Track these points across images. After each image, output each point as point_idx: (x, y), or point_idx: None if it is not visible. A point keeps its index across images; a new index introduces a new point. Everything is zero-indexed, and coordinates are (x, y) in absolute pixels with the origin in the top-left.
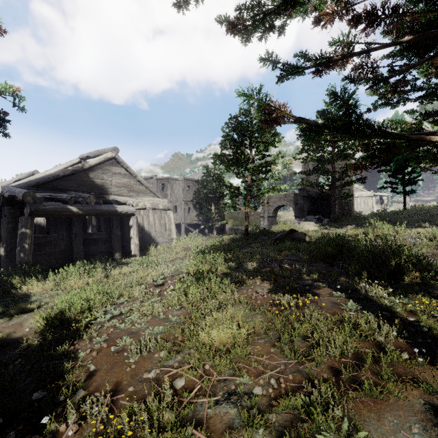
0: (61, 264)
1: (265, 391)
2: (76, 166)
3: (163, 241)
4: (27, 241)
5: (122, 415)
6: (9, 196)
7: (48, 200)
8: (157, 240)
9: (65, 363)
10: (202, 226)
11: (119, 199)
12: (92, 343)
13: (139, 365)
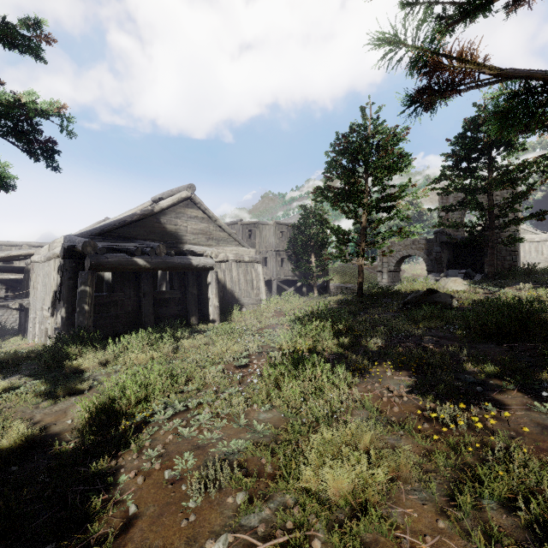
0: (128, 329)
1: None
2: (145, 209)
3: (249, 303)
4: (87, 302)
5: None
6: (68, 247)
7: (113, 251)
8: (241, 301)
9: (93, 498)
10: (299, 284)
11: (195, 249)
12: (140, 457)
13: (202, 516)
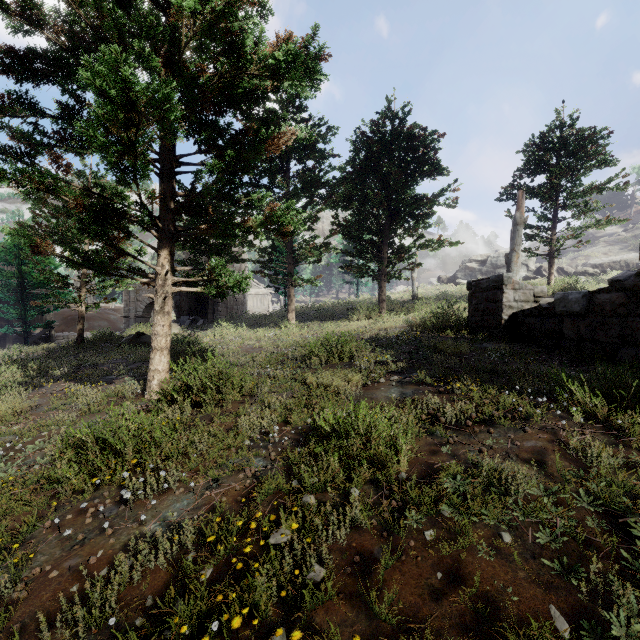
0: None
1: (23, 426)
2: None
3: None
4: None
5: None
6: None
7: None
8: None
9: None
10: (0, 333)
11: None
12: None
13: None
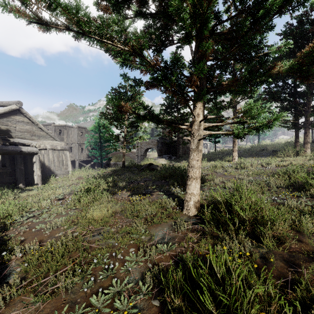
0: None
1: (116, 229)
2: None
3: (61, 173)
4: None
5: (47, 245)
6: None
7: None
8: (55, 172)
9: (4, 237)
10: (93, 162)
11: (23, 141)
12: (17, 230)
13: (52, 233)
